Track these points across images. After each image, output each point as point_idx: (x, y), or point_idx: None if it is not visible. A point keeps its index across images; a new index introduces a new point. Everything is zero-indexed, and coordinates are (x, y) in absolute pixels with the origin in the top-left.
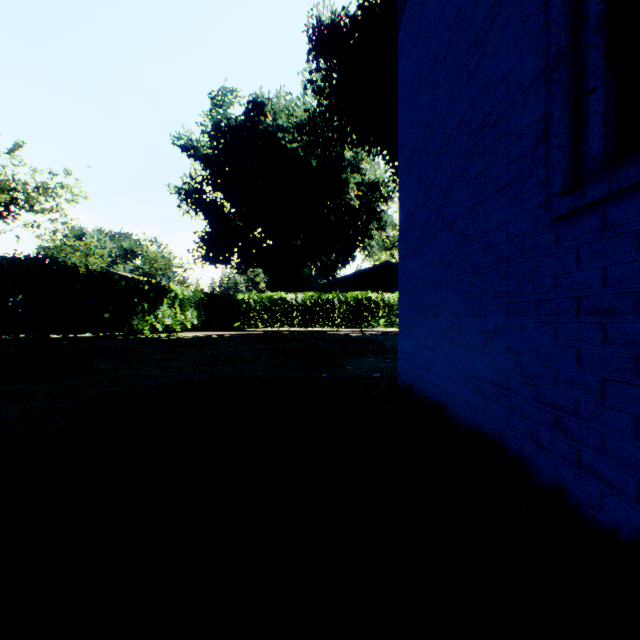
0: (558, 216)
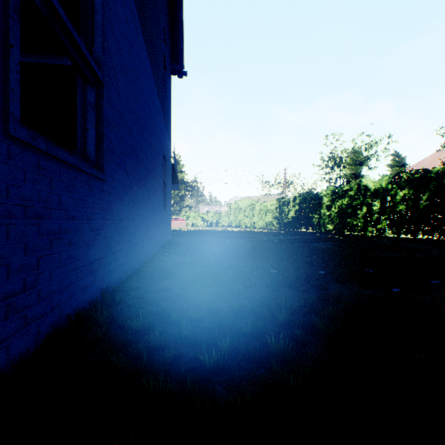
0: (17, 138)
